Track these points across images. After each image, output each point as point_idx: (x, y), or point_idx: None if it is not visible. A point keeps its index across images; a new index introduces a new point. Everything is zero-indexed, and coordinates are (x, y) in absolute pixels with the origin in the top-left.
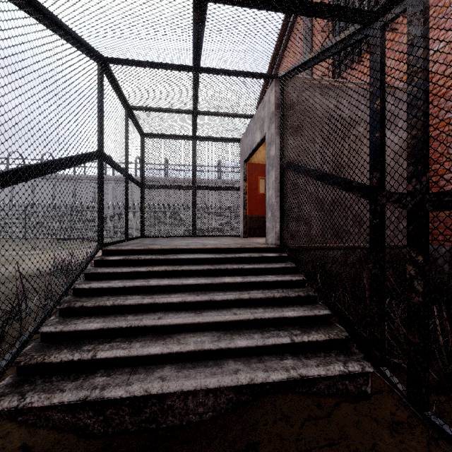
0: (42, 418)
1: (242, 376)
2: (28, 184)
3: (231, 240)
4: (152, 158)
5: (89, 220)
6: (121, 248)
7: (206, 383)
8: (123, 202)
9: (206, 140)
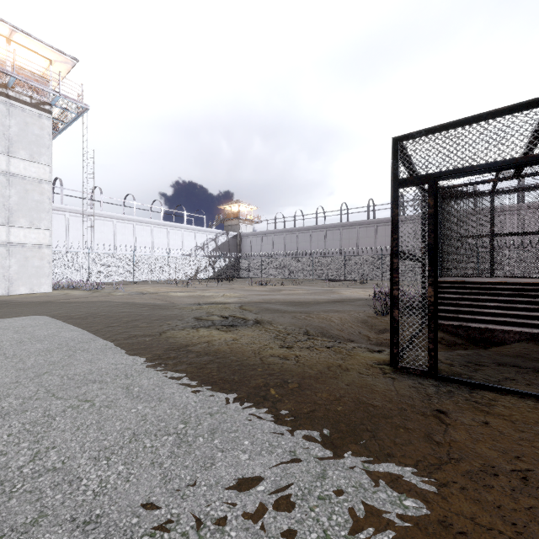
0: (444, 328)
1: (534, 330)
2: (307, 235)
3: (534, 280)
4: (450, 216)
5: (359, 264)
6: (446, 280)
7: (514, 329)
8: (385, 244)
9: (505, 193)
